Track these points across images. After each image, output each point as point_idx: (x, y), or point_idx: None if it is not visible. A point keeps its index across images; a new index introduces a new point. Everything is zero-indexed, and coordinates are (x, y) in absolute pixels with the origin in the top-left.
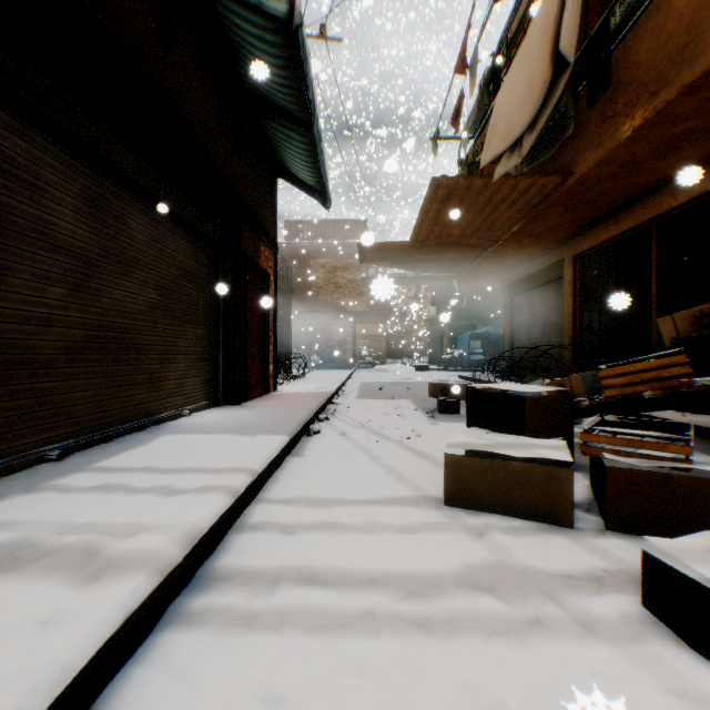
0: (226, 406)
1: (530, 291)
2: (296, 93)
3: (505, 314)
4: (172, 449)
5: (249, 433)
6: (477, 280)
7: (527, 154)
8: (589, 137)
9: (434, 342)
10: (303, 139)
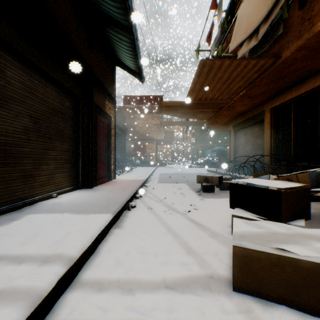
0: (83, 189)
1: (245, 128)
2: (122, 6)
3: (231, 140)
4: (21, 230)
5: (86, 211)
6: (217, 123)
7: (250, 52)
8: (292, 34)
9: (194, 154)
10: (128, 39)
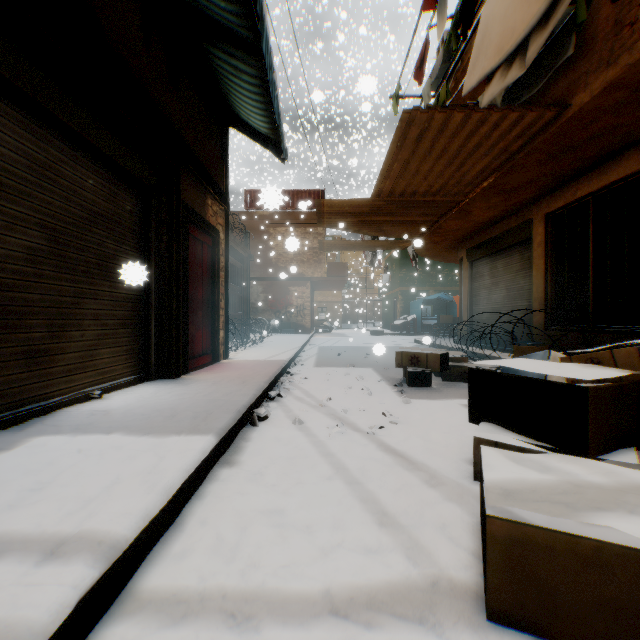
0: (159, 381)
1: (492, 254)
2: None
3: (463, 279)
4: (13, 474)
5: (161, 430)
6: (435, 245)
7: (504, 97)
8: (594, 57)
9: (387, 308)
10: (252, 70)
